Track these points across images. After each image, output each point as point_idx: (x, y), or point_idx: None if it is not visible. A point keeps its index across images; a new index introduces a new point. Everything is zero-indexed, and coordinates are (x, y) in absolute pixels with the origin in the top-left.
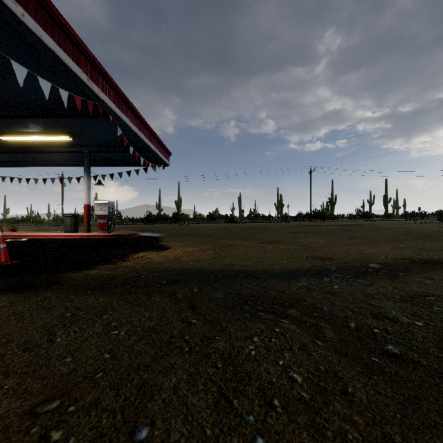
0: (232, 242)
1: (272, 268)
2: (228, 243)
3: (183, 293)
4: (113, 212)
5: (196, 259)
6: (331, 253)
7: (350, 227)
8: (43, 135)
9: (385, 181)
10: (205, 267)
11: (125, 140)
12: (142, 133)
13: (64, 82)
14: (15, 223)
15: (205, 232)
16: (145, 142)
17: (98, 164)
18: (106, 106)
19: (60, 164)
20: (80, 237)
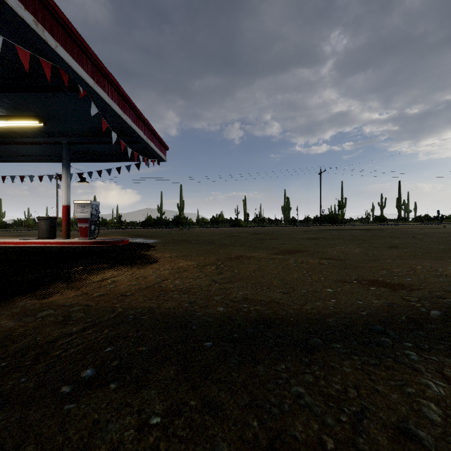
0: (240, 252)
1: (318, 309)
2: (235, 253)
3: (112, 446)
4: (97, 214)
5: (186, 286)
6: (391, 273)
7: (374, 232)
8: (7, 119)
9: (399, 182)
10: (198, 309)
11: (105, 122)
12: (129, 117)
13: (7, 32)
14: (7, 228)
15: (207, 237)
16: (132, 129)
17: (84, 159)
18: (71, 70)
19: (40, 159)
20: (56, 244)
